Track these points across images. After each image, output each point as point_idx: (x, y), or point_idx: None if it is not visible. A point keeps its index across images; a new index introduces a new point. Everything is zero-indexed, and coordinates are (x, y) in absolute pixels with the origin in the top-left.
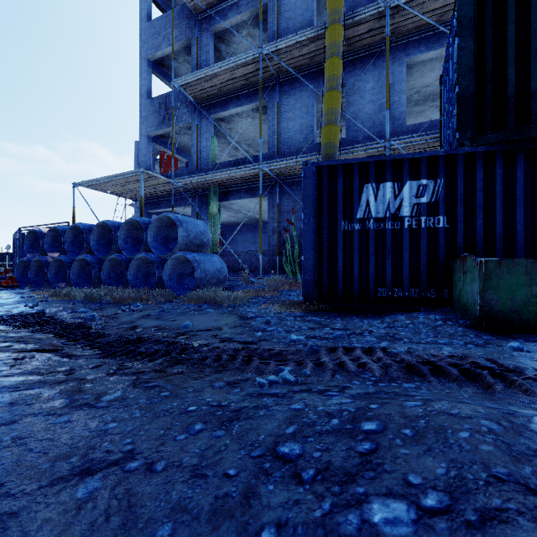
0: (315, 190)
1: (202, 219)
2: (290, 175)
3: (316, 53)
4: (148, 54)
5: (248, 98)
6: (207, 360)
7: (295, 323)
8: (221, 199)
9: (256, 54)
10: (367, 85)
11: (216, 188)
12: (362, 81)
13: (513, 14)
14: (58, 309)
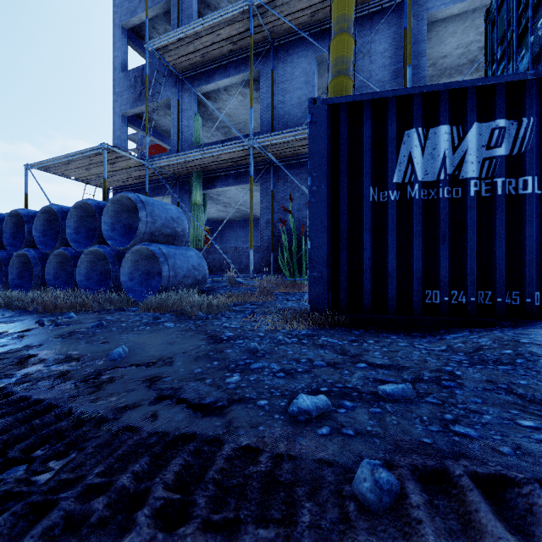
0: (327, 142)
1: (184, 210)
2: (287, 157)
3: (318, 7)
4: (123, 20)
5: (238, 67)
6: (38, 525)
7: (301, 351)
8: (205, 186)
9: (245, 6)
10: (378, 47)
11: (200, 173)
12: (373, 43)
13: None
14: None
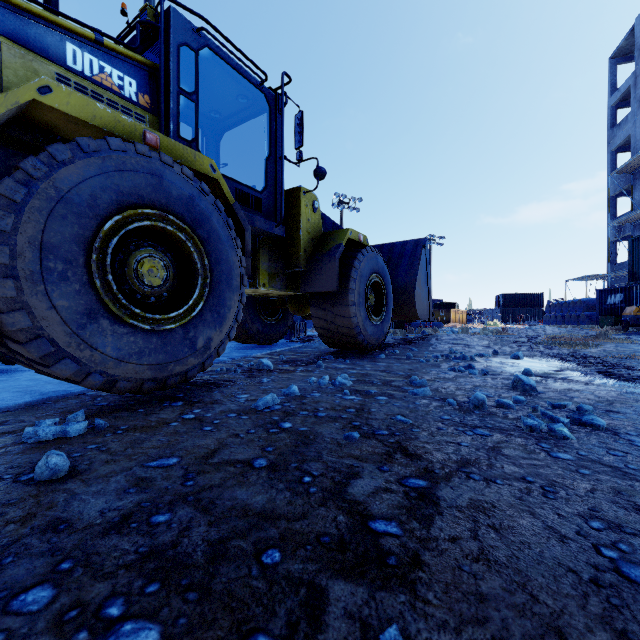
0: (598, 297)
1: None
2: None
3: None
4: (611, 194)
5: None
6: None
7: None
8: None
9: (639, 211)
10: None
11: None
12: None
13: (634, 251)
14: None
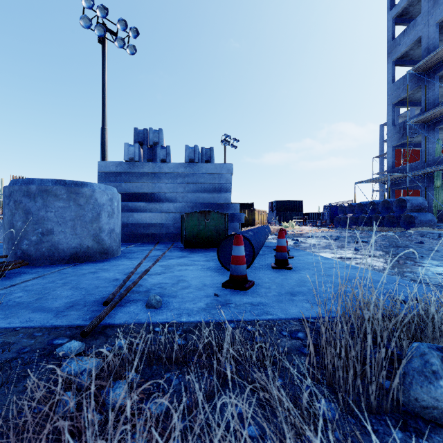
0: None
1: (429, 190)
2: None
3: None
4: (392, 101)
5: None
6: None
7: None
8: None
9: None
10: None
11: (439, 172)
12: None
13: None
14: (361, 232)
